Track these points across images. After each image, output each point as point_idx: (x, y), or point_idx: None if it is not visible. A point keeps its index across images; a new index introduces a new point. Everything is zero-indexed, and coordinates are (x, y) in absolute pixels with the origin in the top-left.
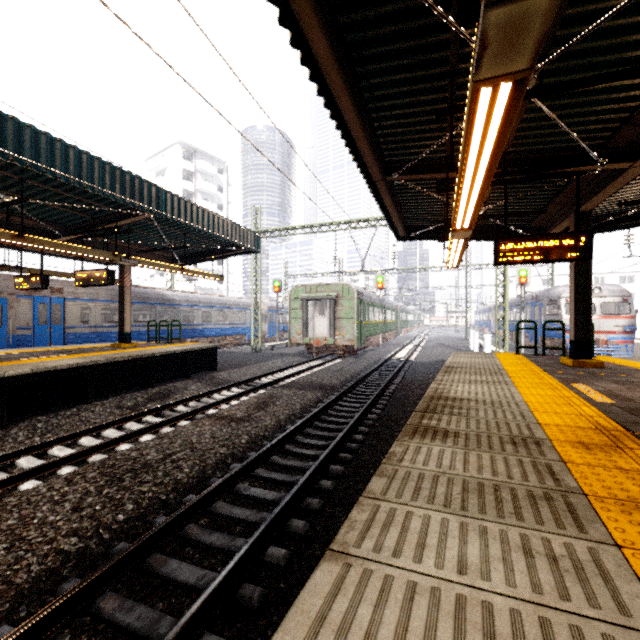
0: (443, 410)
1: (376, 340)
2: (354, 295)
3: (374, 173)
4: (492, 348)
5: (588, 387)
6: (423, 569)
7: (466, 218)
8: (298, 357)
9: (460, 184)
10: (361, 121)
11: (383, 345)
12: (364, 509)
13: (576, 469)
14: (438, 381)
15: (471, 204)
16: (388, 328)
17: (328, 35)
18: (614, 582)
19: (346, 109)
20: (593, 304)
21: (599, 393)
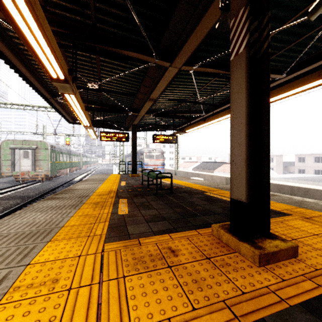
0: (65, 193)
1: (65, 171)
2: (49, 147)
3: (47, 95)
4: (120, 173)
5: (125, 182)
6: (21, 221)
7: (86, 123)
8: (8, 184)
9: (74, 113)
10: (33, 77)
11: (70, 174)
12: (9, 216)
13: (89, 199)
14: (74, 185)
15: (84, 119)
16: (73, 165)
17: (7, 47)
18: (70, 213)
19: (23, 71)
20: (153, 155)
21: (125, 183)
